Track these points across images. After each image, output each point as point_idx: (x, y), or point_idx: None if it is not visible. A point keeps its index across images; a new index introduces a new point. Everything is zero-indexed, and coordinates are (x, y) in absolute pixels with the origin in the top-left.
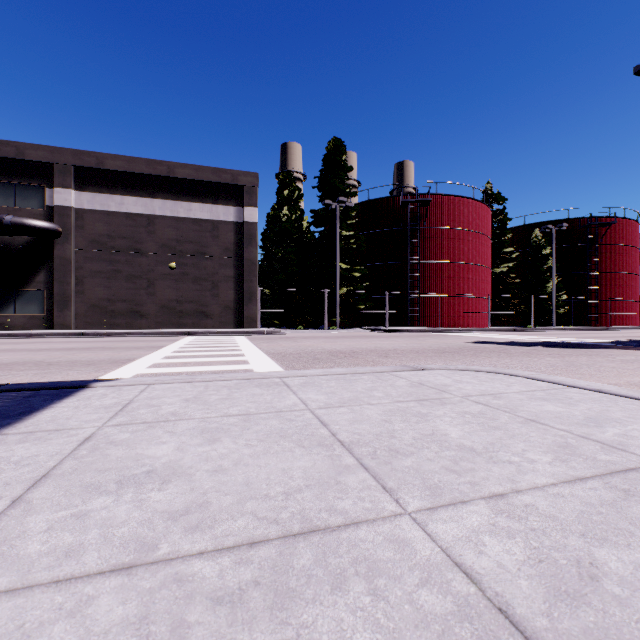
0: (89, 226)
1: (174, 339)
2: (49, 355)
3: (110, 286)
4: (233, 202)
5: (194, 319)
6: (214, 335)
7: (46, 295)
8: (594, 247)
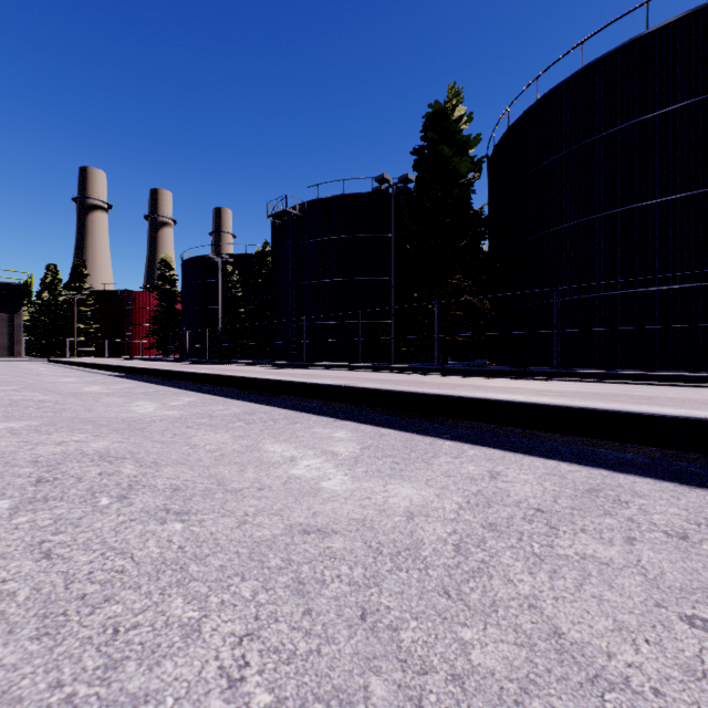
0: None
1: None
2: None
3: None
4: None
5: None
6: None
7: None
8: None
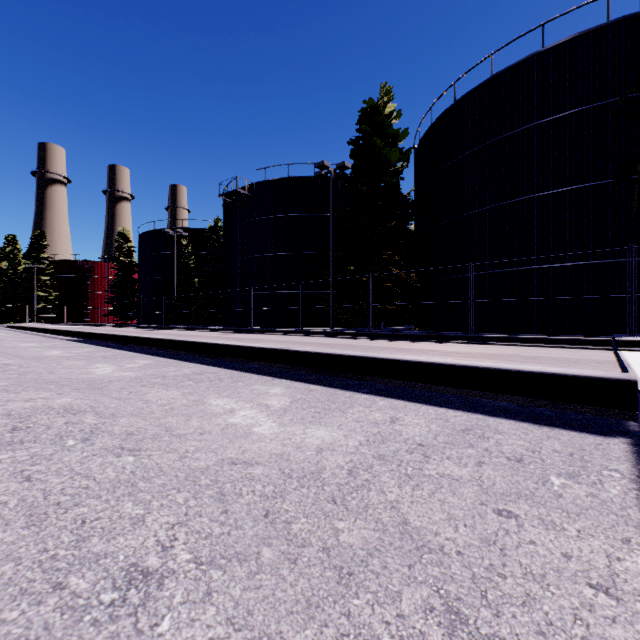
0: None
1: None
2: None
3: None
4: None
5: None
6: None
7: None
8: None
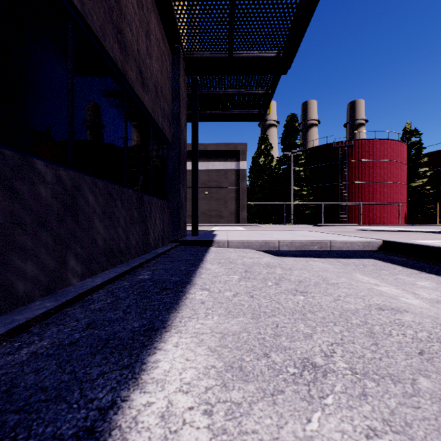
0: None
1: (211, 227)
2: None
3: None
4: (234, 159)
5: (216, 219)
6: (226, 226)
7: None
8: None
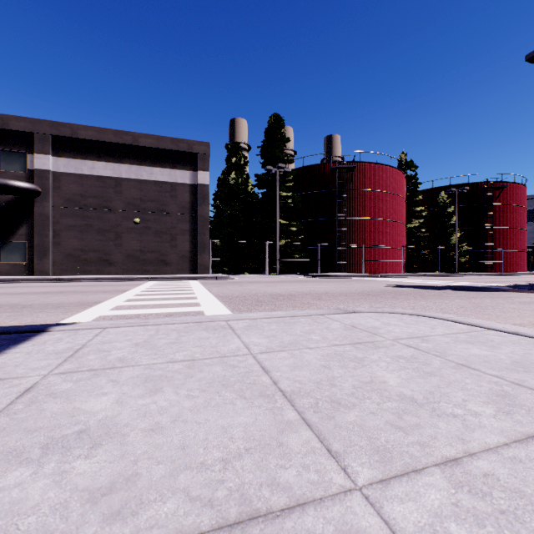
0: (65, 187)
1: (137, 284)
2: (25, 298)
3: (83, 238)
4: (189, 167)
5: (155, 266)
6: (172, 280)
7: (27, 246)
8: (490, 207)
